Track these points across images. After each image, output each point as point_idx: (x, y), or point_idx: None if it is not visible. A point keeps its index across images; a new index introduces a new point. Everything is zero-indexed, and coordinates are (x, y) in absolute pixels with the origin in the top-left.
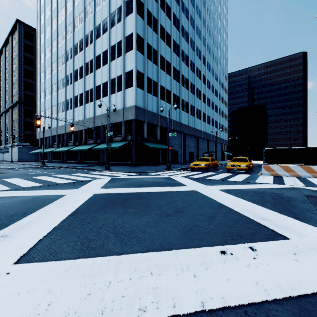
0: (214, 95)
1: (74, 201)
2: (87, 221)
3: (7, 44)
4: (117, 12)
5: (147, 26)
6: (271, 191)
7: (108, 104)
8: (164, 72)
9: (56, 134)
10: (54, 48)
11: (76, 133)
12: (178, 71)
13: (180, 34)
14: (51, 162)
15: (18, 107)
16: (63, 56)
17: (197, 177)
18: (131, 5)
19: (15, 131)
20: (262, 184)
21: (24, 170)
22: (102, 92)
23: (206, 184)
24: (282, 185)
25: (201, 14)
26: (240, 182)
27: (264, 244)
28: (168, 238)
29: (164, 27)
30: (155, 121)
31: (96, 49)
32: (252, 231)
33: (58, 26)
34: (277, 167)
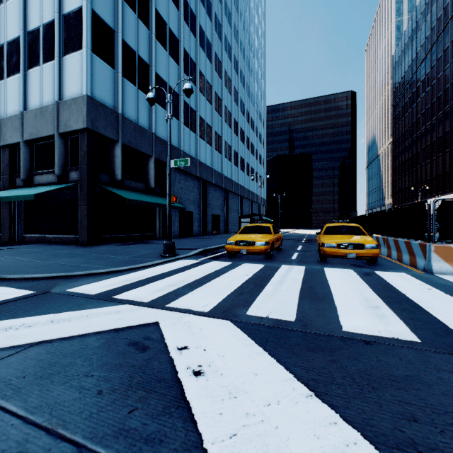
0: (249, 127)
1: None
2: None
3: None
4: None
5: None
6: None
7: (20, 92)
8: (165, 51)
9: None
10: None
11: None
12: (193, 61)
13: None
14: None
15: None
16: None
17: (286, 308)
18: None
19: None
20: None
21: None
22: (7, 64)
23: None
24: None
25: None
26: None
27: None
28: None
29: None
30: (143, 146)
31: None
32: None
33: None
34: None
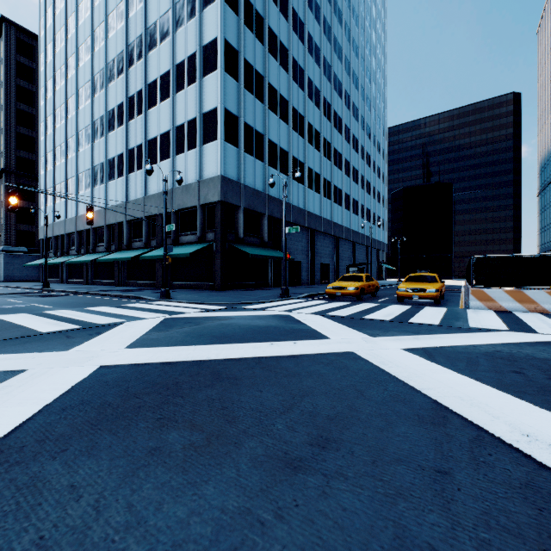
0: (364, 164)
1: (23, 399)
2: None
3: None
4: None
5: (244, 28)
6: (526, 354)
7: (170, 173)
8: (277, 116)
9: (74, 230)
10: (71, 70)
11: (112, 229)
12: (301, 115)
13: (305, 49)
14: (66, 283)
15: (3, 180)
16: (87, 85)
17: (345, 313)
18: None
19: None
20: (490, 332)
21: None
22: (160, 152)
23: (370, 334)
24: (535, 335)
25: (342, 16)
26: (439, 325)
27: None
28: None
29: (276, 33)
30: (259, 206)
31: (148, 70)
32: None
33: (79, 30)
34: (499, 294)
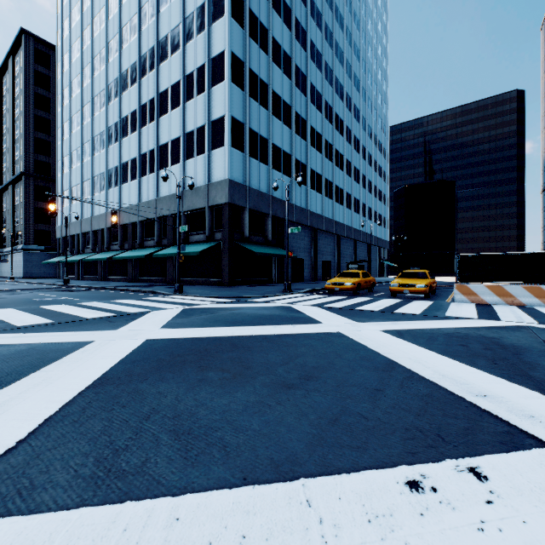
0: (366, 164)
1: (103, 356)
2: (122, 402)
3: (4, 72)
4: (196, 14)
5: (249, 40)
6: (479, 334)
7: (181, 176)
8: (280, 121)
9: (90, 230)
10: (87, 79)
11: (125, 229)
12: (303, 119)
13: (308, 55)
14: (82, 279)
15: (23, 182)
16: (102, 93)
17: (340, 305)
18: (221, 2)
19: (18, 224)
20: (460, 319)
21: (28, 293)
22: (171, 156)
23: (357, 321)
24: (496, 321)
25: (344, 21)
26: (419, 315)
27: (500, 462)
28: (288, 446)
29: (279, 42)
30: (263, 207)
31: (160, 80)
32: (466, 425)
33: (94, 41)
34: (481, 288)
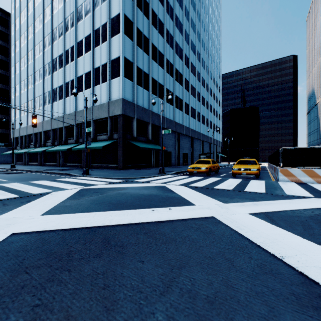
0: (208, 94)
1: None
2: None
3: None
4: None
5: (137, 8)
6: None
7: (91, 97)
8: (156, 64)
9: (32, 132)
10: (31, 34)
11: (55, 132)
12: (171, 64)
13: (174, 24)
14: (28, 165)
15: None
16: (40, 43)
17: (201, 185)
18: None
19: None
20: (303, 199)
21: None
22: (85, 84)
23: (222, 201)
24: None
25: (195, 6)
26: (266, 193)
27: None
28: None
29: (156, 13)
30: (146, 118)
31: (77, 33)
32: None
33: (35, 9)
34: (298, 171)
